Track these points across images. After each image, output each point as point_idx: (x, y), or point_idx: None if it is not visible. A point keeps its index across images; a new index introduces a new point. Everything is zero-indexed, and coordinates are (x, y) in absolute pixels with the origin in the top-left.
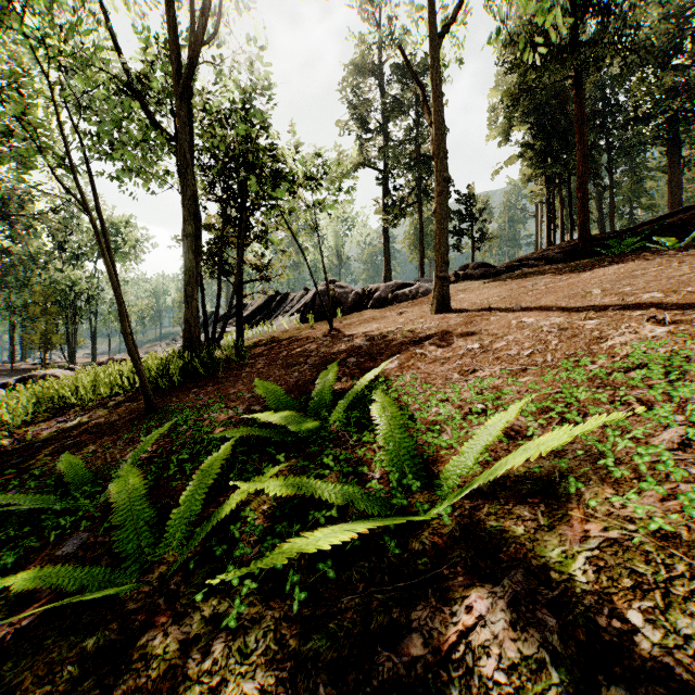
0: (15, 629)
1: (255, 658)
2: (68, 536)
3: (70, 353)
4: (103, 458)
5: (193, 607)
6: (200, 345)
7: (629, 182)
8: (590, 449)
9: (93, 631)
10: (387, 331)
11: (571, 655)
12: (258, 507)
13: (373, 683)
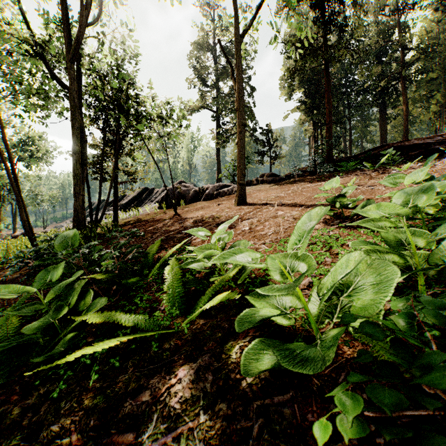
0: None
1: (62, 412)
2: None
3: None
4: (3, 303)
5: (36, 389)
6: (85, 225)
7: (361, 127)
8: None
9: None
10: (205, 217)
11: (213, 392)
12: (90, 330)
13: (118, 417)
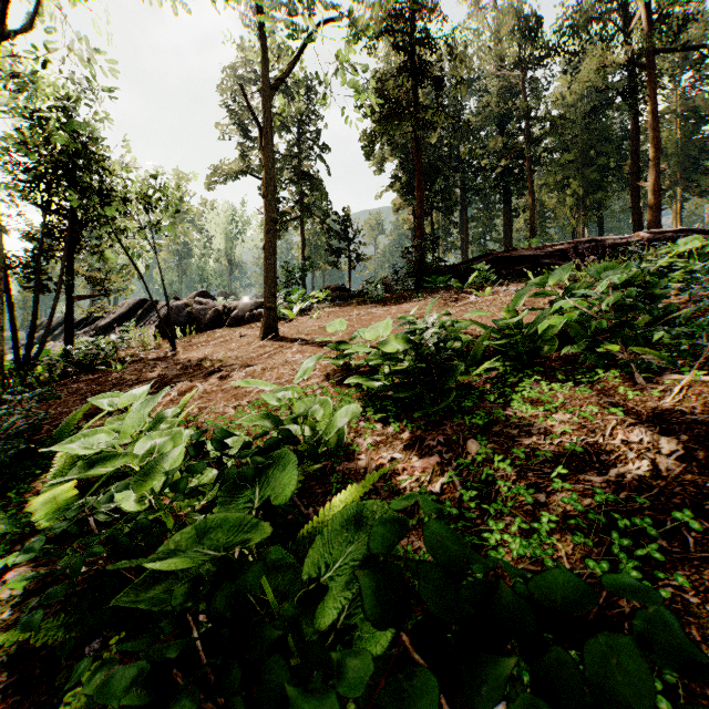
0: None
1: None
2: None
3: None
4: None
5: None
6: (1, 371)
7: (484, 218)
8: None
9: None
10: (206, 359)
11: (35, 590)
12: None
13: None
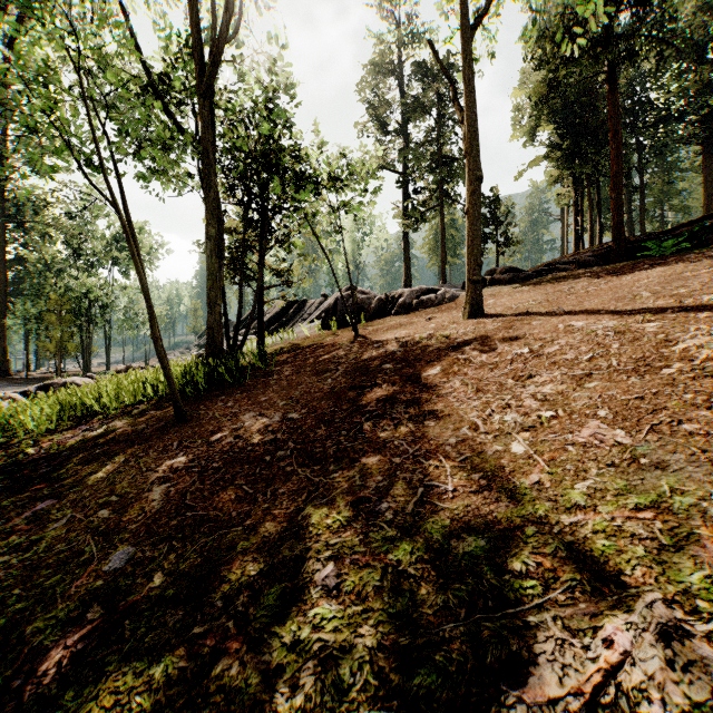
0: (70, 652)
1: (355, 694)
2: (113, 551)
3: (84, 362)
4: (137, 468)
5: (269, 632)
6: (223, 352)
7: (660, 184)
8: (696, 459)
9: (159, 657)
10: (419, 337)
11: None
12: (321, 521)
13: None
